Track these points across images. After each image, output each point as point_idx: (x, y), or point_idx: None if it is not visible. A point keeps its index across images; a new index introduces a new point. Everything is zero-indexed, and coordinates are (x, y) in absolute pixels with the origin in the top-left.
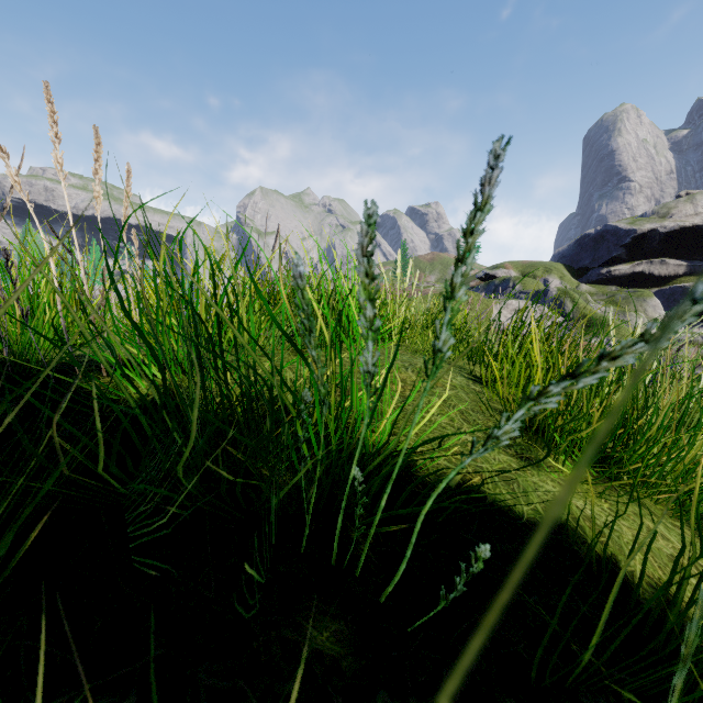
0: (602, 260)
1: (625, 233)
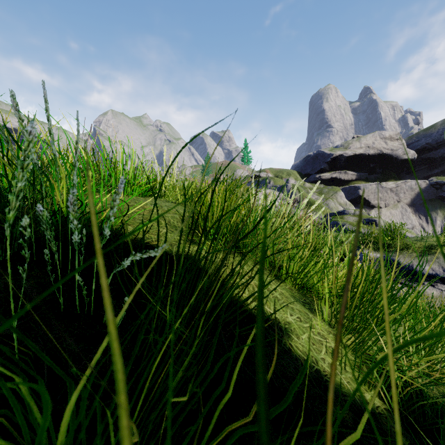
0: (316, 170)
1: (328, 155)
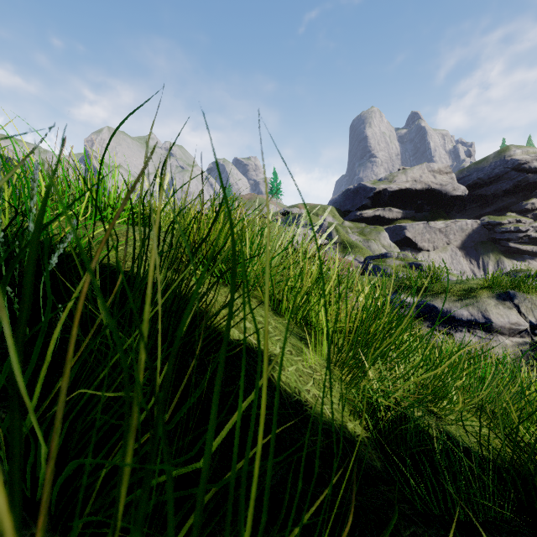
0: (357, 206)
1: (370, 189)
